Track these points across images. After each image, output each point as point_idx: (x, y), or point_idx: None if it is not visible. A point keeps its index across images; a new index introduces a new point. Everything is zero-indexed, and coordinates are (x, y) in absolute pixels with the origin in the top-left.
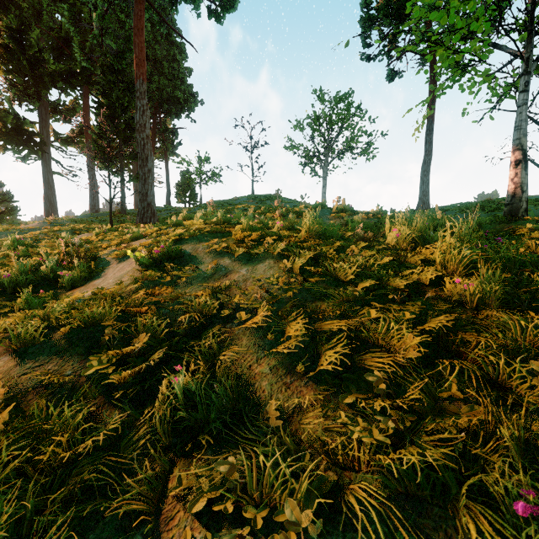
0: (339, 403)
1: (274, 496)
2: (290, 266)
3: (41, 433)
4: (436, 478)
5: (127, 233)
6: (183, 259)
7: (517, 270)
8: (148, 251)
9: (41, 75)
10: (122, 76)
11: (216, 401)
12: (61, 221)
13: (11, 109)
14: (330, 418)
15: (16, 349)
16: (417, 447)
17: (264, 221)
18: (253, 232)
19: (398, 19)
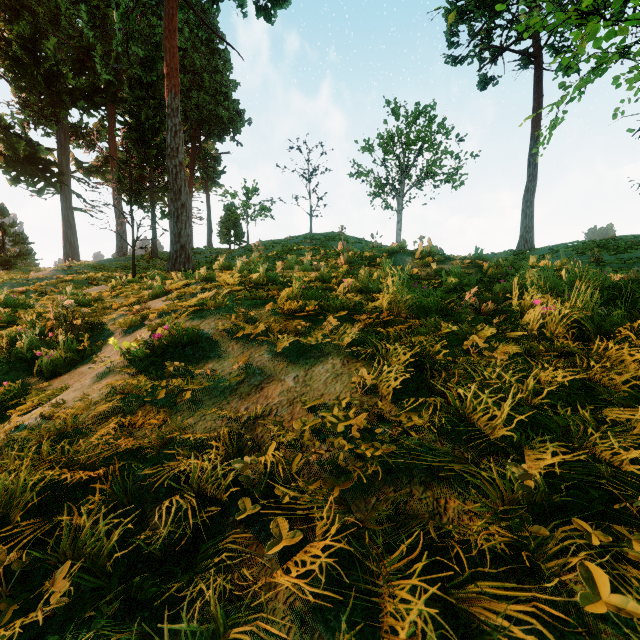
0: None
1: None
2: (372, 380)
3: None
4: None
5: (149, 287)
6: (198, 347)
7: None
8: (152, 328)
9: (59, 92)
10: (153, 91)
11: None
12: (78, 267)
13: (23, 133)
14: None
15: None
16: None
17: (325, 275)
18: (308, 299)
19: (494, 11)
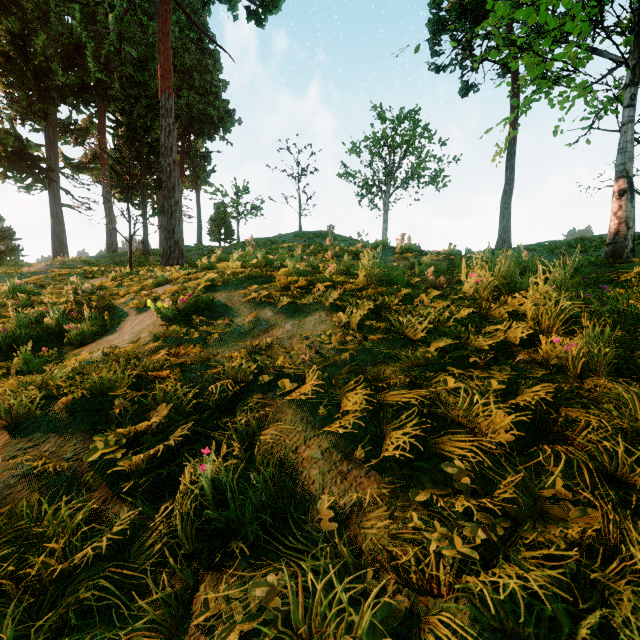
0: (411, 501)
1: (328, 632)
2: (346, 320)
3: (30, 536)
4: (542, 609)
5: (149, 278)
6: (215, 311)
7: (630, 327)
8: (173, 300)
9: (48, 89)
10: (144, 90)
11: (252, 496)
12: (72, 262)
13: (12, 129)
14: (399, 522)
15: (6, 425)
16: (516, 567)
17: (314, 264)
18: (300, 277)
19: (474, 22)
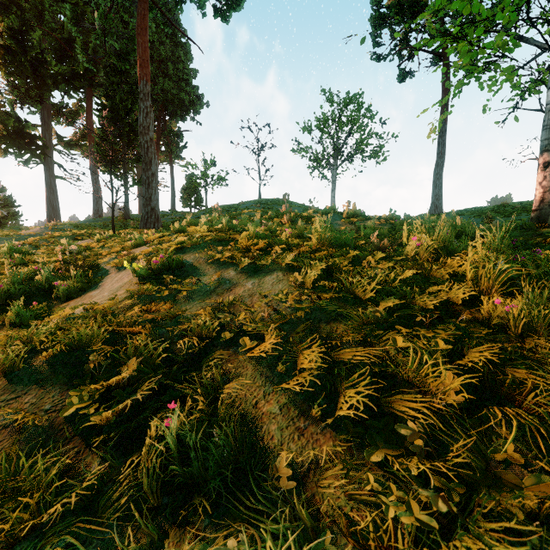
0: (365, 459)
1: None
2: (301, 280)
3: (6, 488)
4: None
5: (129, 240)
6: (184, 270)
7: None
8: (147, 261)
9: (43, 77)
10: (126, 77)
11: (214, 453)
12: (63, 226)
13: (12, 111)
14: (355, 482)
15: None
16: (477, 541)
17: (272, 228)
18: (259, 240)
19: (410, 17)
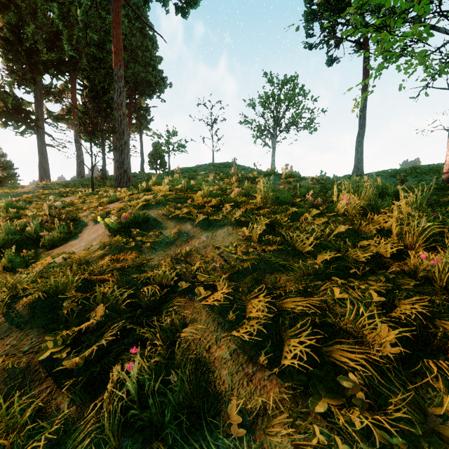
0: (309, 407)
1: None
2: (248, 234)
3: None
4: None
5: (105, 196)
6: (148, 224)
7: None
8: (118, 215)
9: (36, 63)
10: (103, 63)
11: (170, 399)
12: (52, 185)
13: (11, 91)
14: (301, 432)
15: None
16: None
17: (223, 187)
18: (212, 198)
19: (336, 13)
